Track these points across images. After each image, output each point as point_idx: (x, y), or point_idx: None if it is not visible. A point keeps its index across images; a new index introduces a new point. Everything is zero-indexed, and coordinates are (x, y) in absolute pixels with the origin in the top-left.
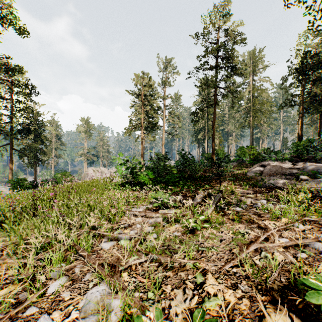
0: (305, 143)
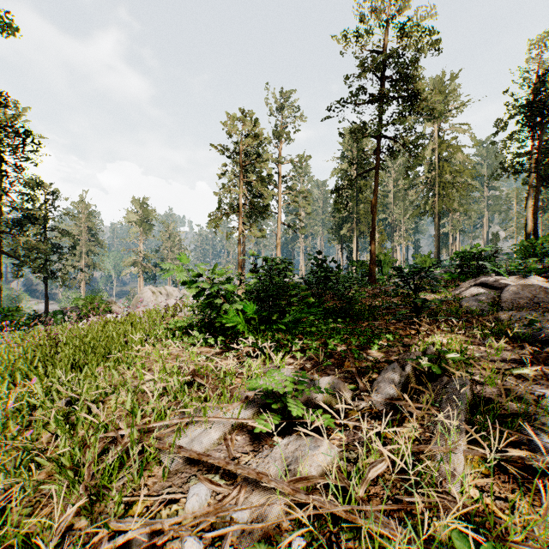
0: (546, 242)
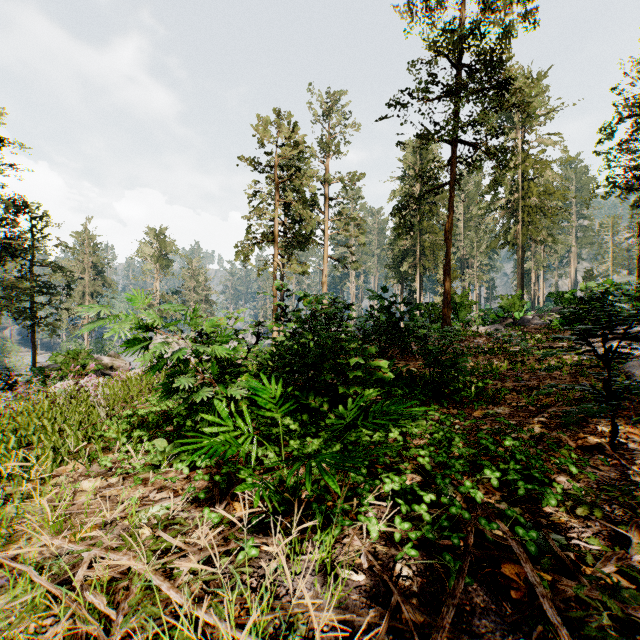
0: None
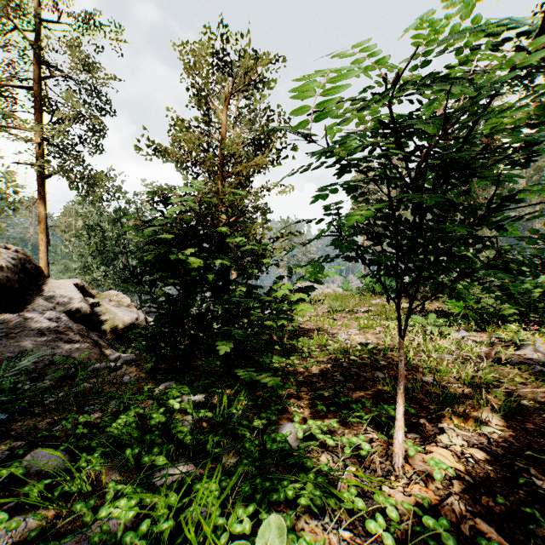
0: None
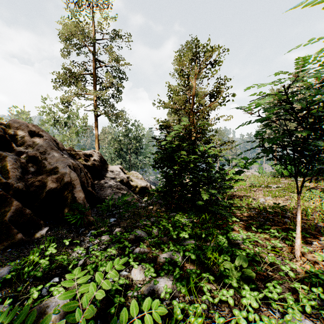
0: None
